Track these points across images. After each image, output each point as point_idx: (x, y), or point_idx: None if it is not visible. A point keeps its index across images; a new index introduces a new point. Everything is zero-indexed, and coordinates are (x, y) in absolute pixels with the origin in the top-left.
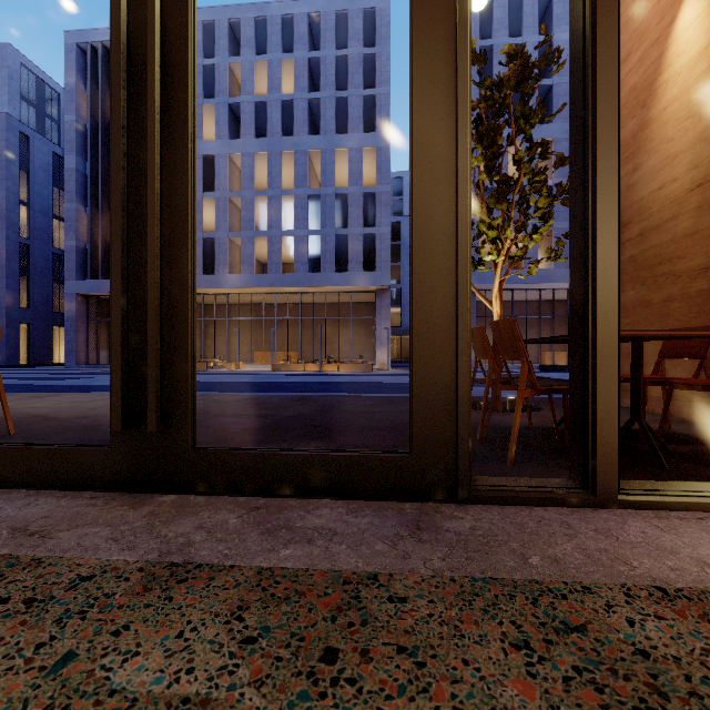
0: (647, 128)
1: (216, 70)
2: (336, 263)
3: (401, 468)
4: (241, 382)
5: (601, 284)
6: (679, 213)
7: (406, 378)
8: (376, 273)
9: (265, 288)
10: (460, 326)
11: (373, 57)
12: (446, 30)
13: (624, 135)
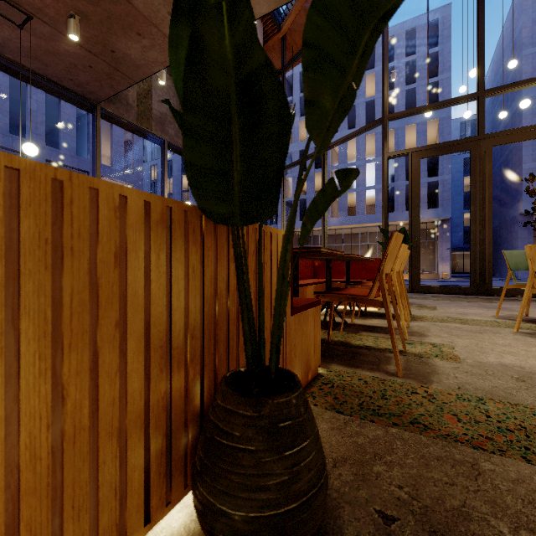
0: None
1: None
2: None
3: None
4: None
5: None
6: None
7: None
8: (439, 209)
9: (354, 225)
10: None
11: (435, 53)
12: None
13: None
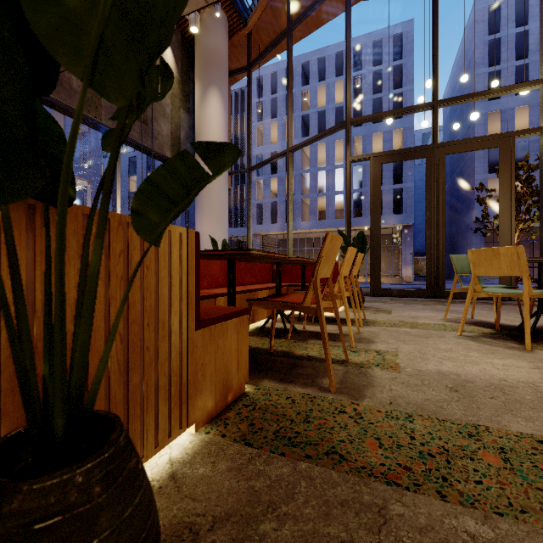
0: None
1: (294, 96)
2: None
3: None
4: None
5: None
6: None
7: None
8: (403, 215)
9: (324, 229)
10: None
11: (400, 66)
12: (508, 207)
13: None
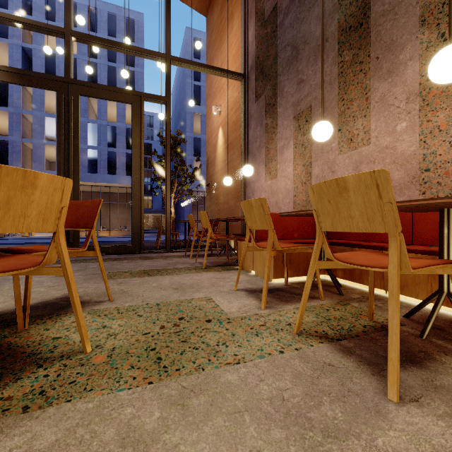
0: (215, 158)
1: None
2: (108, 167)
3: (129, 248)
4: (43, 242)
5: (167, 213)
6: (219, 186)
7: (151, 238)
8: None
9: None
10: (141, 220)
11: None
12: (139, 163)
13: (212, 157)
